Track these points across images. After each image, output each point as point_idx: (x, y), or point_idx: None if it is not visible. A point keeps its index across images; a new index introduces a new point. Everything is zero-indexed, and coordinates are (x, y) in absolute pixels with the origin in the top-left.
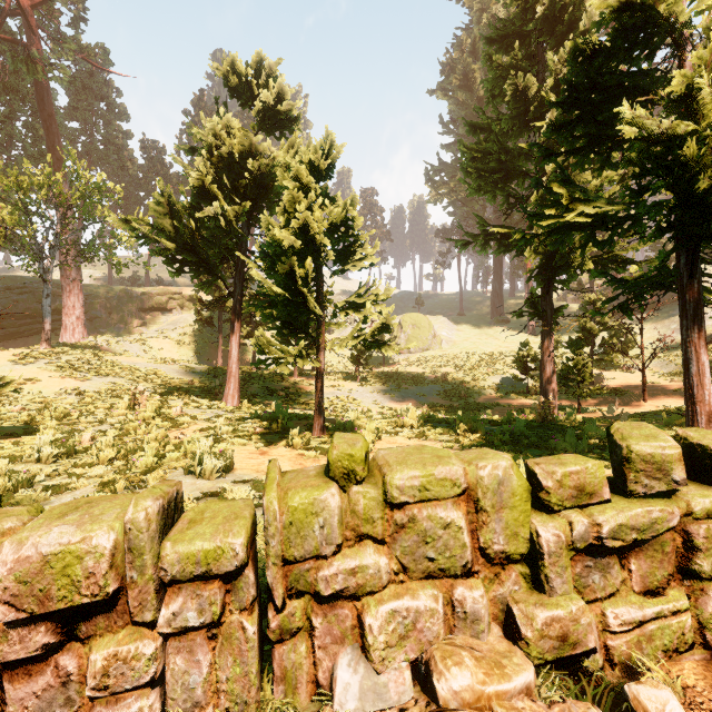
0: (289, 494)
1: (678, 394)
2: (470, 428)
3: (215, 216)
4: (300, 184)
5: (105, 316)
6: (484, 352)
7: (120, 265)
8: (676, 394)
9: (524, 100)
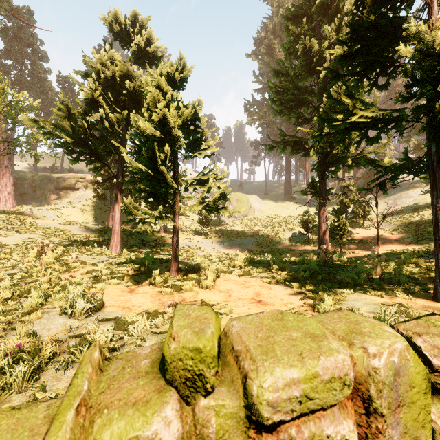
0: (95, 426)
1: (397, 242)
2: (280, 268)
3: (101, 120)
4: (161, 91)
5: (30, 192)
6: (281, 217)
7: (38, 156)
8: (396, 242)
9: (309, 55)
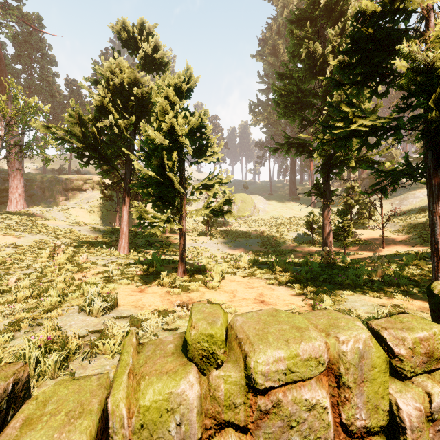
0: (142, 386)
1: (402, 243)
2: (283, 269)
3: (111, 125)
4: (168, 101)
5: (40, 194)
6: (285, 217)
7: (48, 159)
8: (401, 243)
9: (313, 59)
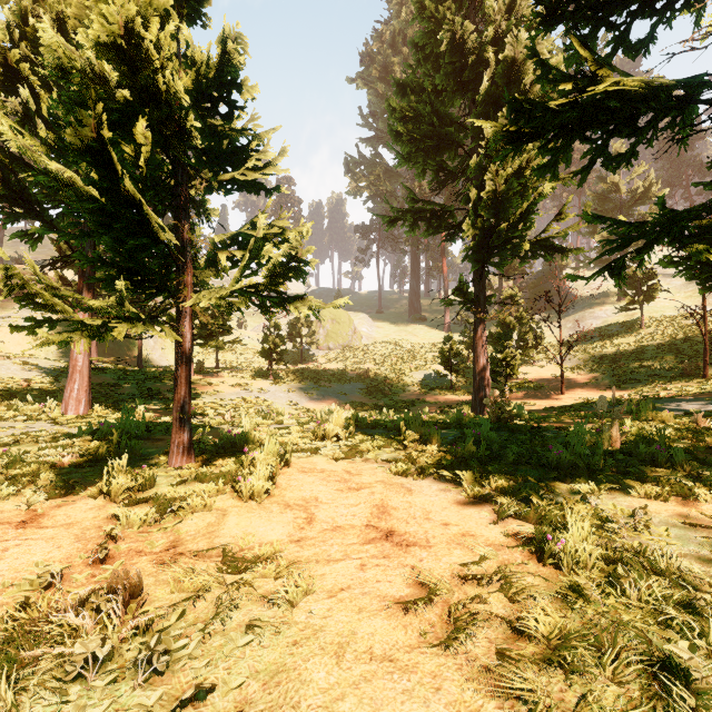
0: None
1: (588, 386)
2: (420, 437)
3: (30, 118)
4: None
5: None
6: (404, 348)
7: None
8: (587, 386)
9: (460, 55)
